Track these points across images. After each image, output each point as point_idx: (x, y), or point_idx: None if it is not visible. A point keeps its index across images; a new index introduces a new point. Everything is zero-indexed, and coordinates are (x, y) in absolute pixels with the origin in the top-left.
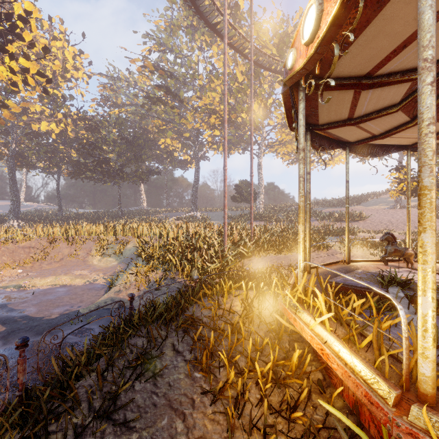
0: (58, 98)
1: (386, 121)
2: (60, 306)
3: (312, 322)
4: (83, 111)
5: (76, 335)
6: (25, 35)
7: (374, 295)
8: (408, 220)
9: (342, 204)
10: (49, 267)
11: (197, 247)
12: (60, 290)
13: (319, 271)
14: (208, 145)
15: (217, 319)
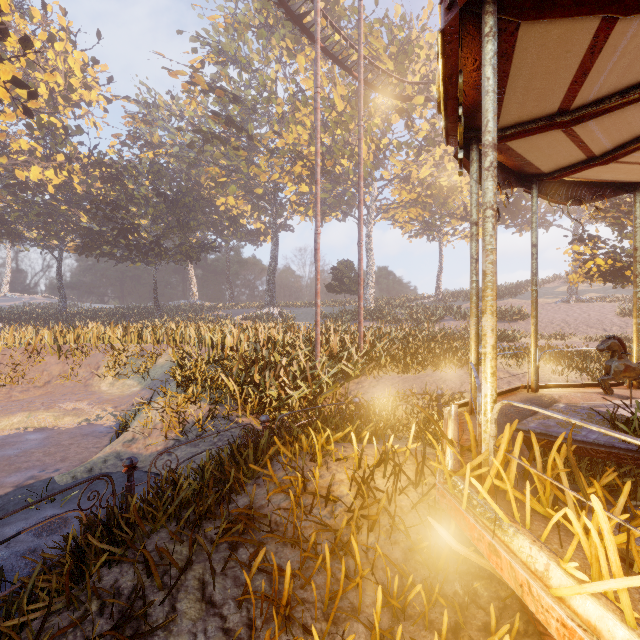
0: (57, 129)
1: (627, 120)
2: (20, 471)
3: (556, 574)
4: (98, 152)
5: (32, 534)
6: None
7: (614, 458)
8: (636, 314)
9: None
10: (23, 397)
11: (271, 363)
12: (32, 438)
13: None
14: (291, 207)
15: (300, 521)
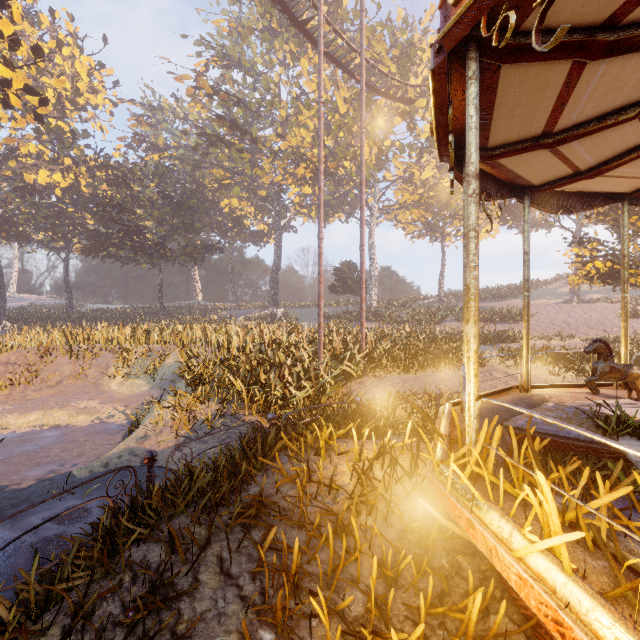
0: (64, 133)
1: (607, 140)
2: (40, 465)
3: (517, 539)
4: (104, 155)
5: (57, 522)
6: (3, 26)
7: (593, 452)
8: (624, 318)
9: (492, 297)
10: (37, 396)
11: (276, 363)
12: (48, 435)
13: (485, 406)
14: (294, 208)
15: (306, 506)
